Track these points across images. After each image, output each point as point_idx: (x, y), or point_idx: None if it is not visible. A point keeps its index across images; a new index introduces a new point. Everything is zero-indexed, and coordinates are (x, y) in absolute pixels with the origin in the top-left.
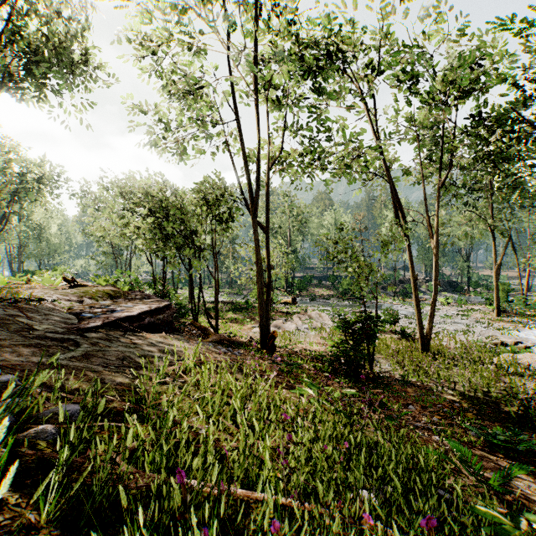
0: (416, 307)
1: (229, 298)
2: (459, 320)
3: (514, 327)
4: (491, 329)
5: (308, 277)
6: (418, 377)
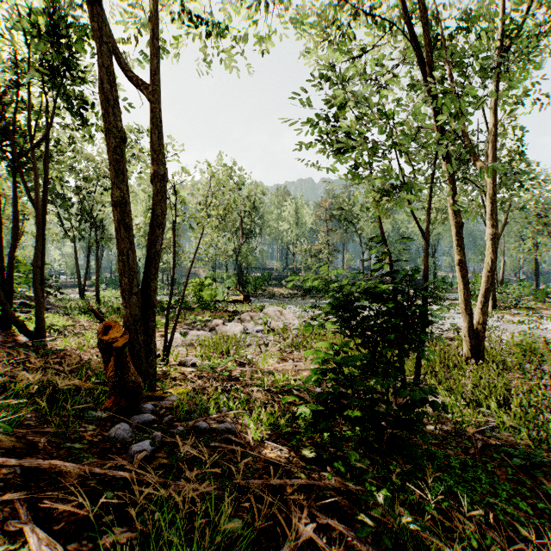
0: (461, 279)
1: (162, 298)
2: (456, 314)
3: (529, 320)
4: (506, 323)
5: (266, 275)
6: (536, 434)
